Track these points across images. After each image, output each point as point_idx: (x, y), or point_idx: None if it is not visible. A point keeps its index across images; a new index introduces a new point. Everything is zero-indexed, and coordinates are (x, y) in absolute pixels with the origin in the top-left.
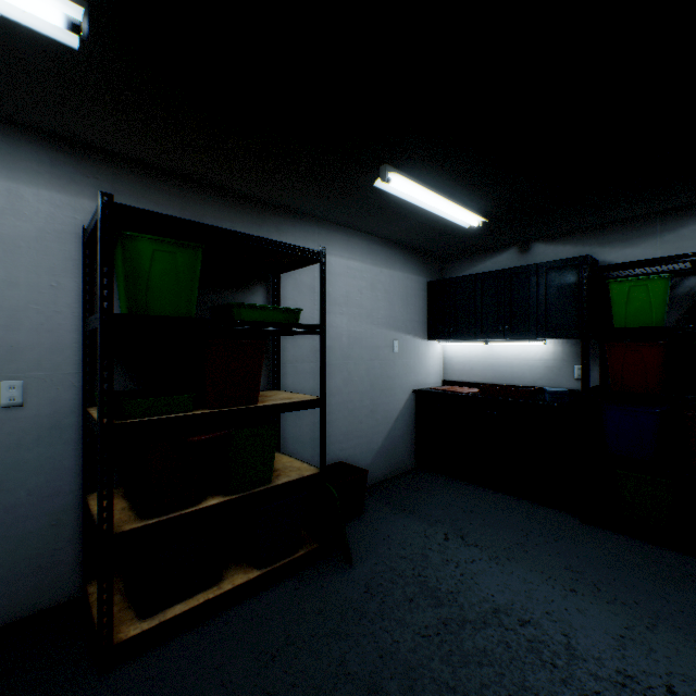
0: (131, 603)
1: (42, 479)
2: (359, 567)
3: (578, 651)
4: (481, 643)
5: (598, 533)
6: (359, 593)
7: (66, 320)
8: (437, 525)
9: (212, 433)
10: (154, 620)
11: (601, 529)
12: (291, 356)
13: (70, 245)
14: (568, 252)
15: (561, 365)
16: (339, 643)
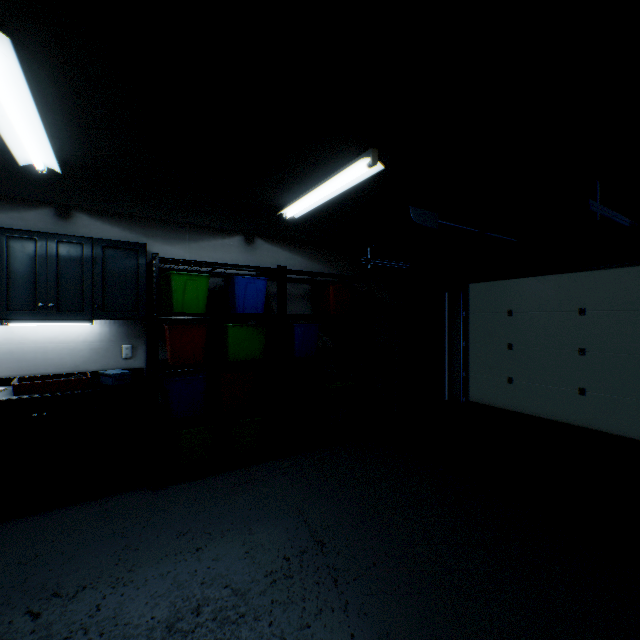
0: None
1: None
2: None
3: (243, 588)
4: None
5: (171, 491)
6: None
7: None
8: (3, 612)
9: None
10: None
11: (170, 486)
12: None
13: None
14: (117, 234)
15: (110, 346)
16: None
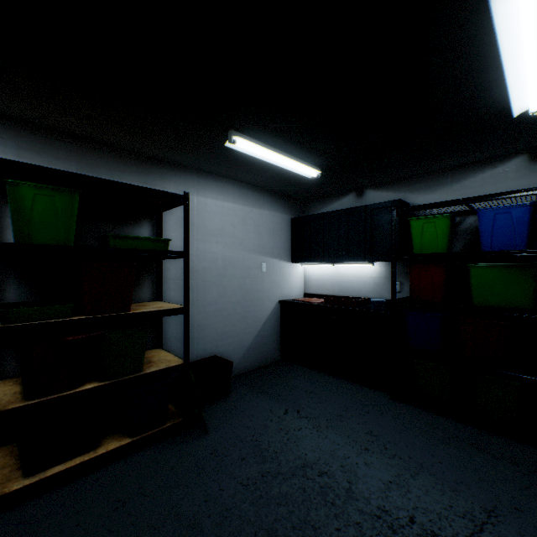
0: (21, 465)
1: None
2: (212, 435)
3: (354, 494)
4: (285, 489)
5: (400, 407)
6: (206, 454)
7: None
8: (282, 403)
9: (87, 334)
10: (36, 477)
11: (404, 403)
12: (174, 275)
13: None
14: (389, 197)
15: (385, 282)
16: (178, 492)
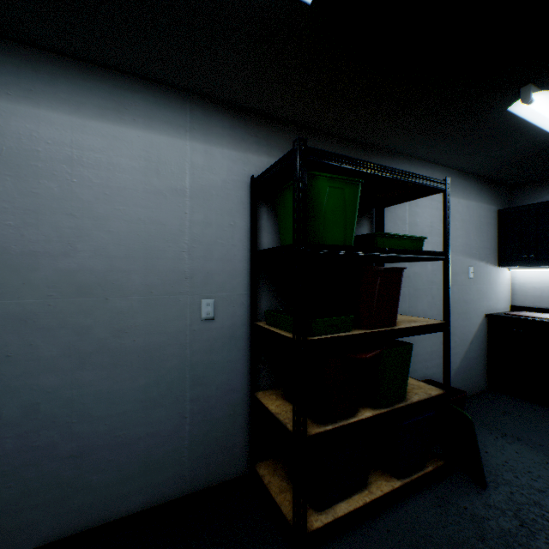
0: None
1: (224, 377)
2: (494, 493)
3: None
4: None
5: None
6: (513, 525)
7: (238, 251)
8: None
9: (369, 351)
10: (328, 515)
11: None
12: None
13: (240, 191)
14: None
15: None
16: None
